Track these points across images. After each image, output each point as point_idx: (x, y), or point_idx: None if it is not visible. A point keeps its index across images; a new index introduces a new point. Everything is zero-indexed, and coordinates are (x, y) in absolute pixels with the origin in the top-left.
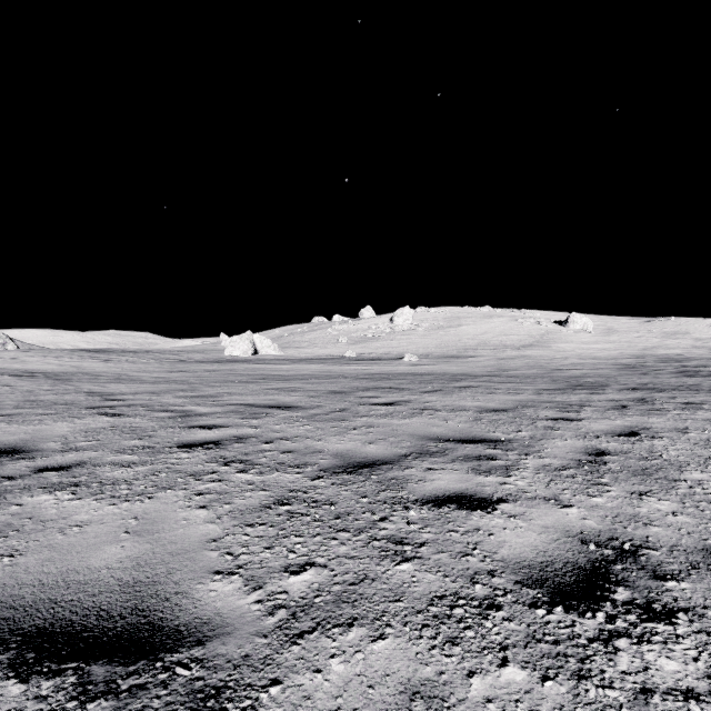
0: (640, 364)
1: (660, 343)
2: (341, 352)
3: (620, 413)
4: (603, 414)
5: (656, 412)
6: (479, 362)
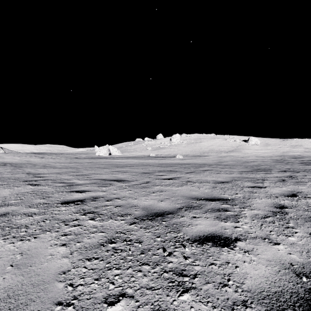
0: (283, 159)
1: (290, 150)
2: (148, 154)
3: (283, 184)
4: (275, 184)
5: (300, 183)
6: (210, 158)
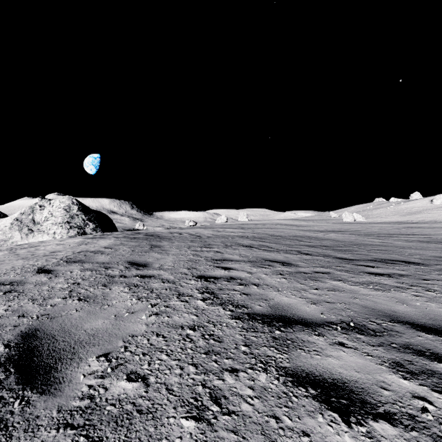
0: None
1: None
2: (396, 220)
3: None
4: None
5: None
6: None
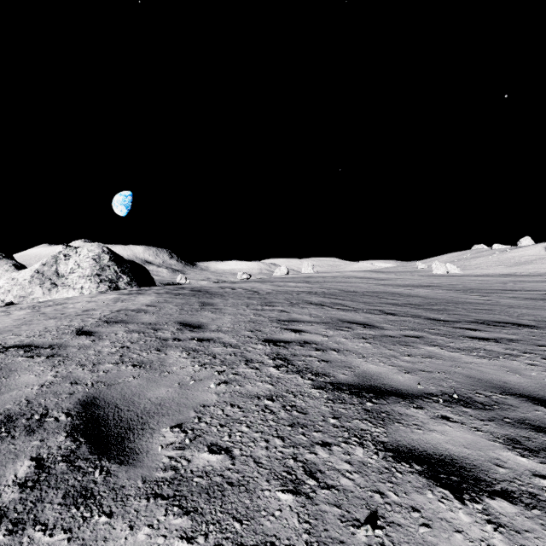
0: None
1: None
2: (500, 272)
3: None
4: None
5: None
6: None
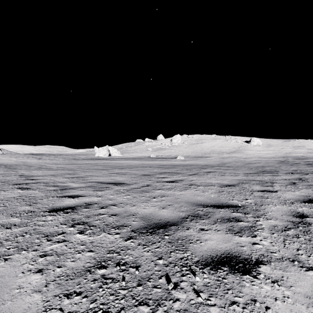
0: (287, 160)
1: (292, 151)
2: (149, 155)
3: (295, 187)
4: (286, 188)
5: None
6: (212, 159)
